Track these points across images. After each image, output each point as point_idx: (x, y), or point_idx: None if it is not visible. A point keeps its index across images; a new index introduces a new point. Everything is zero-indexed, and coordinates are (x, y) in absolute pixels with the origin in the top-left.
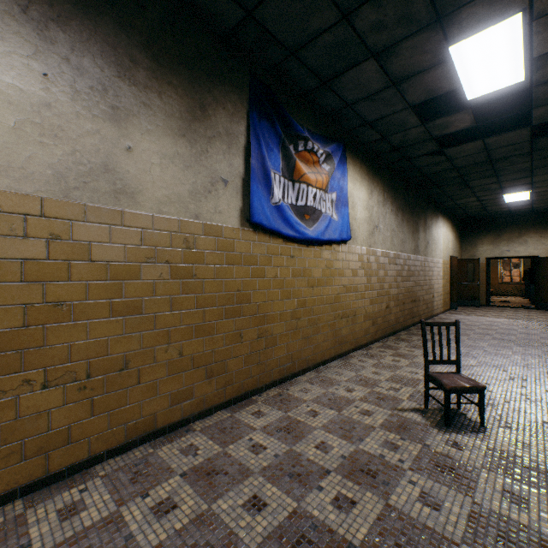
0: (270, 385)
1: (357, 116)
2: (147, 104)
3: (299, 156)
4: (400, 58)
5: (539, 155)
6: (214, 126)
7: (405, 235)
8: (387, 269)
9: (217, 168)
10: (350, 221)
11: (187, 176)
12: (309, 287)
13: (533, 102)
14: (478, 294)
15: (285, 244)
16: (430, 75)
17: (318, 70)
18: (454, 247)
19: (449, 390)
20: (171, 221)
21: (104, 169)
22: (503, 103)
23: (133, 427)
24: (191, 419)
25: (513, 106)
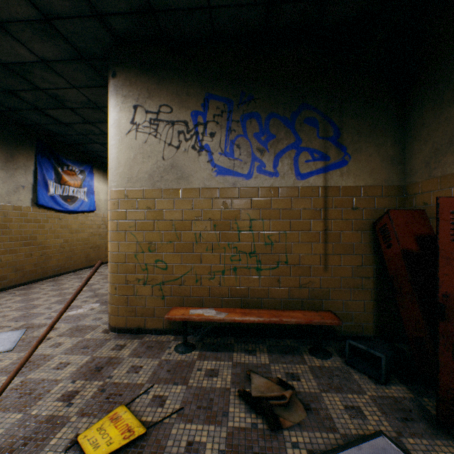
0: (48, 278)
1: (98, 154)
2: None
3: (65, 172)
4: None
5: None
6: (18, 163)
7: None
8: None
9: (20, 181)
10: (97, 201)
11: (5, 186)
12: (71, 233)
13: None
14: None
15: (57, 213)
16: None
17: (74, 141)
18: None
19: None
20: None
21: None
22: None
23: None
24: (7, 289)
25: None
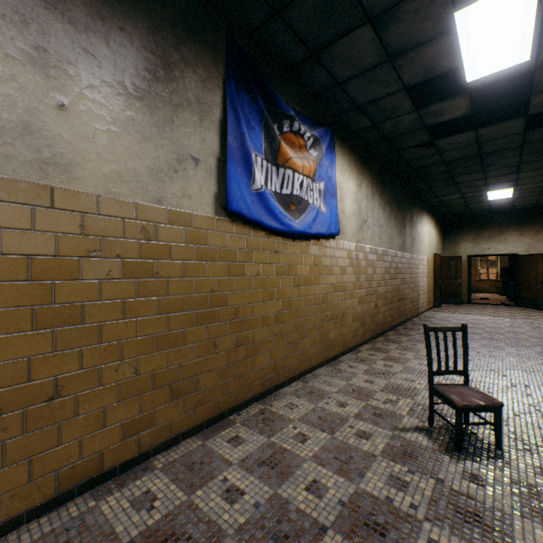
0: (250, 401)
1: (347, 97)
2: (89, 52)
3: (284, 138)
4: (399, 25)
5: (529, 149)
6: (182, 91)
7: (393, 231)
8: (375, 266)
9: (185, 143)
10: (339, 214)
11: (145, 150)
12: (295, 286)
13: (533, 87)
14: (460, 292)
15: (268, 237)
16: (430, 49)
17: (306, 37)
18: (437, 245)
19: (461, 408)
20: (124, 204)
21: (22, 129)
22: (498, 90)
23: (68, 474)
24: (151, 453)
25: (508, 95)
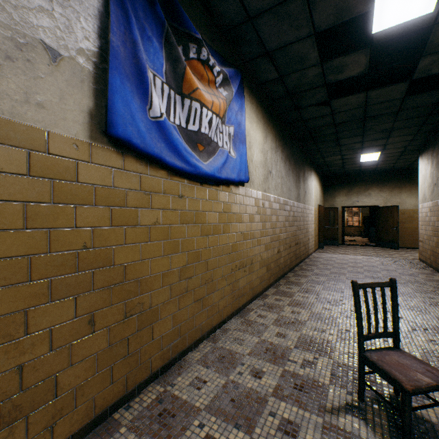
0: (146, 382)
1: (258, 38)
2: None
3: (190, 65)
4: None
5: (403, 116)
6: None
7: (291, 184)
8: (278, 214)
9: (30, 19)
10: (247, 162)
11: None
12: (203, 235)
13: (426, 47)
14: (337, 236)
15: (171, 178)
16: None
17: None
18: (320, 198)
19: (410, 391)
20: None
21: None
22: (389, 54)
23: None
24: None
25: (395, 60)
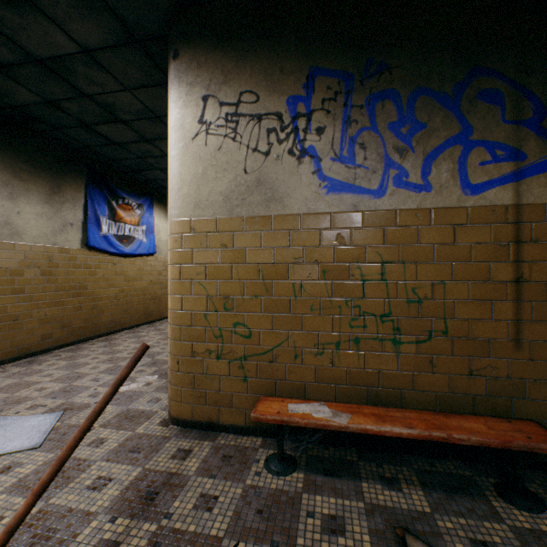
0: (100, 336)
1: (158, 184)
2: (29, 189)
3: (120, 206)
4: None
5: None
6: (66, 195)
7: None
8: None
9: (67, 218)
10: (157, 242)
11: (50, 223)
12: (127, 281)
13: None
14: None
15: (110, 257)
16: None
17: (130, 167)
18: None
19: None
20: (41, 247)
21: (6, 223)
22: None
23: (21, 349)
24: (52, 349)
25: None
